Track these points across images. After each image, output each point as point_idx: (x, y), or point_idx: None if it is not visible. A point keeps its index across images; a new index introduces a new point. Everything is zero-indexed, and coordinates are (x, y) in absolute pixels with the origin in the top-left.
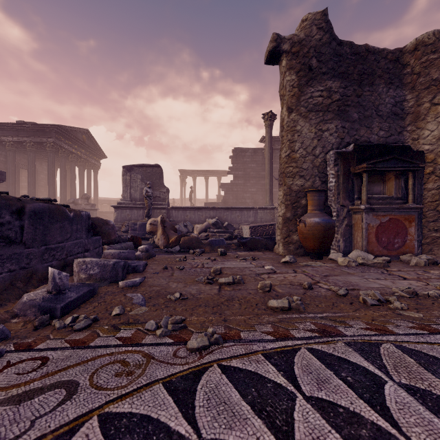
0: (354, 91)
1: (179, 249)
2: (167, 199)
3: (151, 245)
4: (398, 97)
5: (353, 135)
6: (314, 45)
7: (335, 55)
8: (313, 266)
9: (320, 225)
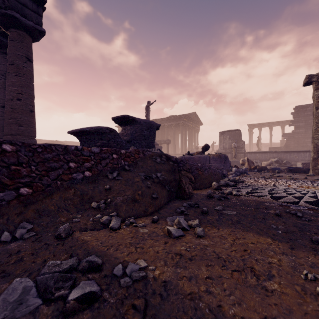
0: None
1: (256, 171)
2: (244, 147)
3: None
4: None
5: None
6: None
7: None
8: None
9: None
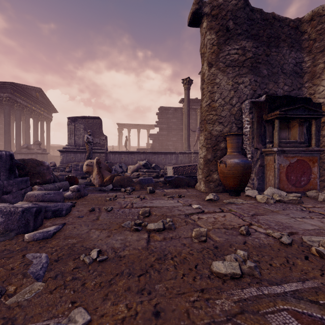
0: (264, 51)
1: (111, 188)
2: (106, 144)
3: (88, 183)
4: (298, 59)
5: (263, 88)
6: (231, 9)
7: (248, 19)
8: (236, 203)
9: (240, 166)
